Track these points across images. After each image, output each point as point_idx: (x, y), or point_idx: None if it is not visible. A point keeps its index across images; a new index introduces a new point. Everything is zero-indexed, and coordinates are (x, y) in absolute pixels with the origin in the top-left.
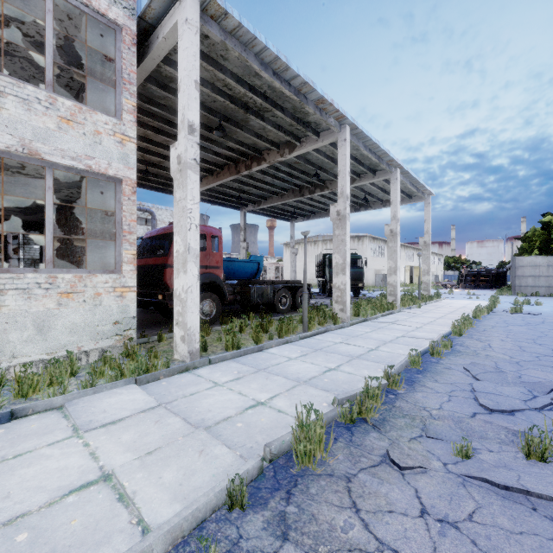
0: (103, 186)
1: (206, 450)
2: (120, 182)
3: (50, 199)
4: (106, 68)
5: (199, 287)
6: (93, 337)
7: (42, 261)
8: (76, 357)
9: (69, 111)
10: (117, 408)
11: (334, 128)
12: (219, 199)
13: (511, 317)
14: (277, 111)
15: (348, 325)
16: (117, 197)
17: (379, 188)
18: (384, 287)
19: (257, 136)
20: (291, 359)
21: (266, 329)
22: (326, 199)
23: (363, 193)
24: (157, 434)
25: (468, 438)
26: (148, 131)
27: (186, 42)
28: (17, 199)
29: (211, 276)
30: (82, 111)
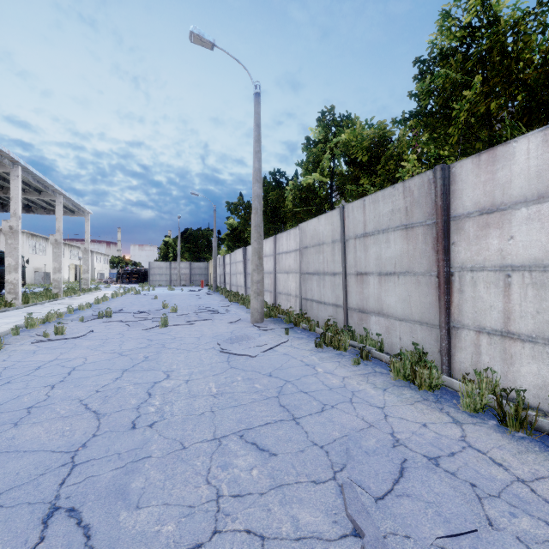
0: None
1: None
2: None
3: None
4: None
5: None
6: None
7: None
8: None
9: None
10: None
11: (8, 166)
12: None
13: (133, 296)
14: None
15: (23, 307)
16: None
17: (44, 201)
18: (46, 284)
19: None
20: None
21: None
22: None
23: (26, 201)
24: None
25: (85, 319)
26: None
27: None
28: None
29: None
30: None
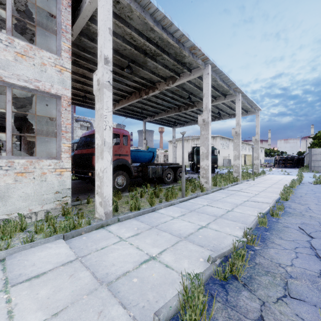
0: (50, 102)
1: (104, 311)
2: (60, 98)
3: (9, 108)
4: (52, 24)
5: (111, 168)
6: (40, 202)
7: (21, 151)
8: (24, 218)
9: (23, 48)
10: (44, 261)
11: (201, 66)
12: (130, 114)
13: (315, 187)
14: (165, 54)
15: (210, 192)
16: (57, 108)
17: (228, 106)
18: (229, 167)
19: (152, 73)
20: (174, 218)
21: (157, 195)
22: (194, 113)
23: (217, 110)
24: (68, 289)
25: None
26: (84, 71)
27: (102, 1)
28: (1, 112)
29: (122, 161)
30: (32, 49)
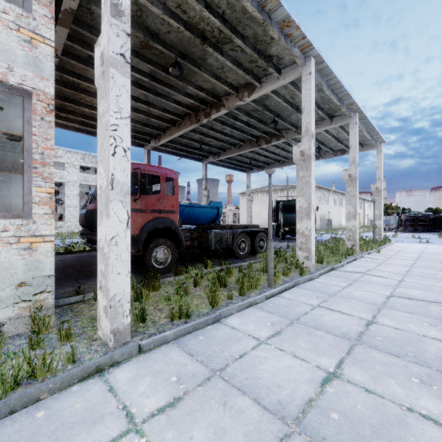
0: None
1: None
2: (30, 97)
3: None
4: None
5: (129, 237)
6: None
7: (12, 206)
8: None
9: None
10: None
11: (299, 60)
12: (183, 151)
13: None
14: (237, 38)
15: (317, 276)
16: (25, 116)
17: (333, 137)
18: (329, 230)
19: (216, 78)
20: (261, 344)
21: (224, 283)
22: (280, 149)
23: (316, 143)
24: None
25: None
26: None
27: None
28: None
29: (165, 221)
30: None
